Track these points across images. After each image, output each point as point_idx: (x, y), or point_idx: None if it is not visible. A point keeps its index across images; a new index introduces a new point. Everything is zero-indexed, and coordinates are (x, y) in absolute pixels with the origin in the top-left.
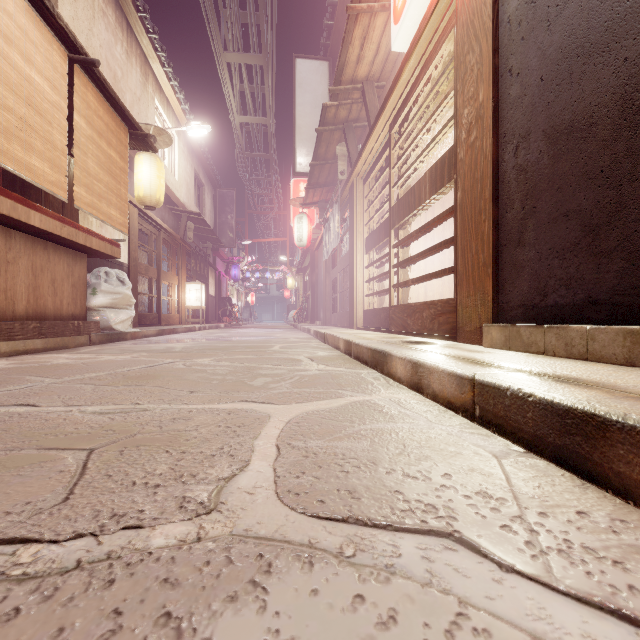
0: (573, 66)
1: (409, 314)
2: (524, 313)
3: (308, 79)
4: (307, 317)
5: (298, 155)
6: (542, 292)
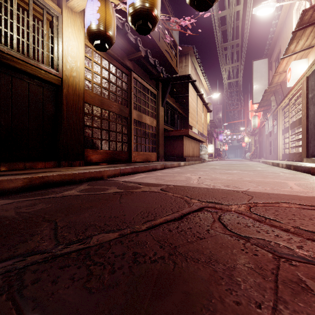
0: None
1: (294, 156)
2: (311, 156)
3: (258, 67)
4: (256, 156)
5: (254, 97)
6: (312, 152)
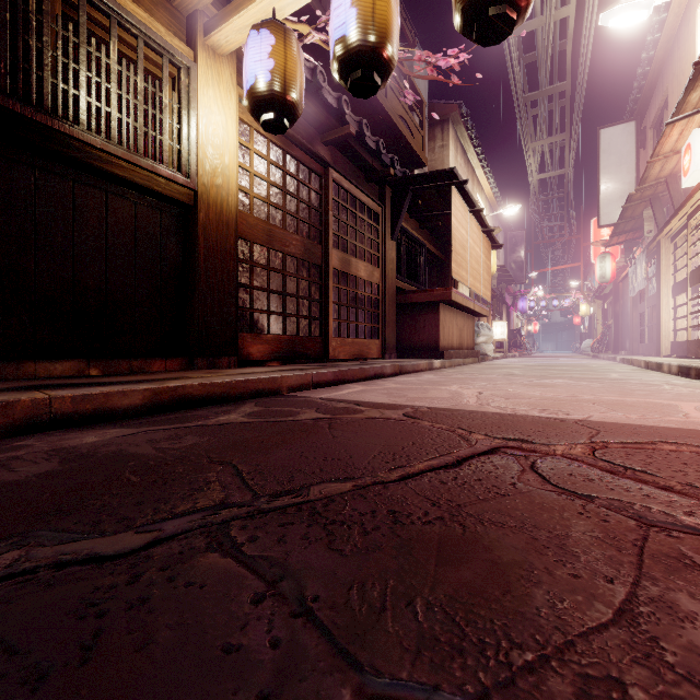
0: None
1: (698, 346)
2: None
3: (612, 143)
4: (607, 347)
5: (602, 211)
6: None
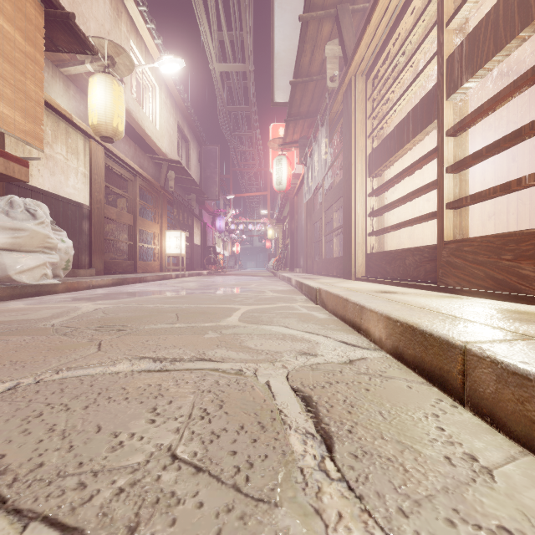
0: None
1: (528, 254)
2: None
3: None
4: (286, 265)
5: (277, 83)
6: None
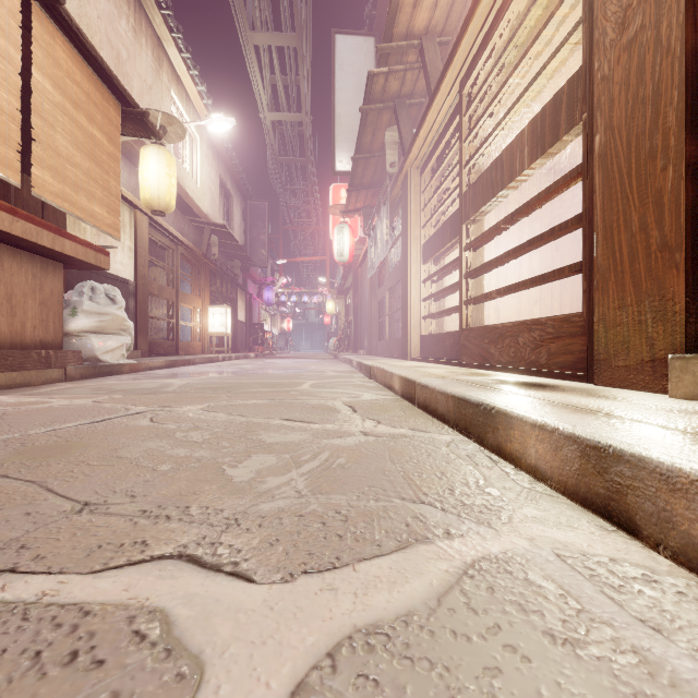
0: None
1: (493, 340)
2: None
3: (350, 59)
4: (349, 345)
5: (338, 151)
6: None
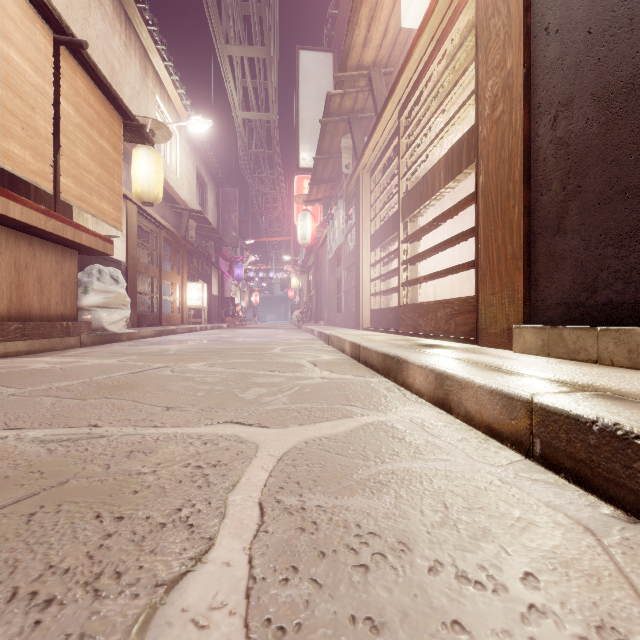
0: (634, 9)
1: (421, 314)
2: (565, 313)
3: (312, 71)
4: (311, 317)
5: (301, 150)
6: (590, 287)
